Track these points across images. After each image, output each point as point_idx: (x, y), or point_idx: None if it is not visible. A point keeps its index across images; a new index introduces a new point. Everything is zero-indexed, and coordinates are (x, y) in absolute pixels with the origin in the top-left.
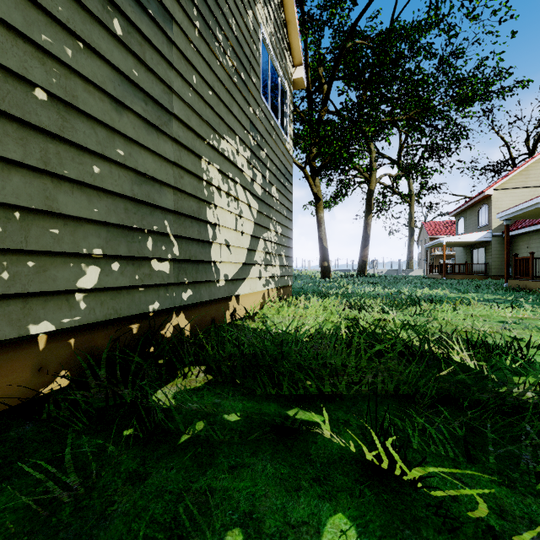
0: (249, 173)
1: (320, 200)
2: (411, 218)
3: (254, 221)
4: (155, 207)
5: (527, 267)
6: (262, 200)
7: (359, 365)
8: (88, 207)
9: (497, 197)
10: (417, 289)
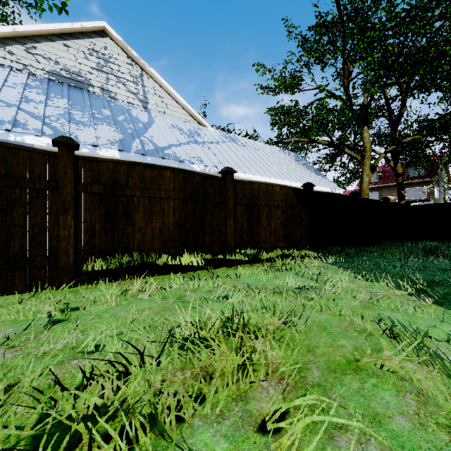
0: None
1: None
2: None
3: None
4: None
5: None
6: None
7: None
8: None
9: None
10: None
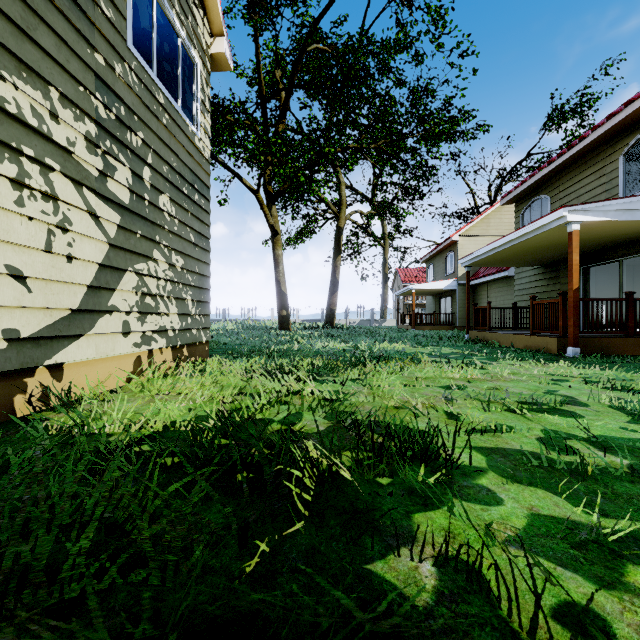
0: (92, 160)
1: (277, 234)
2: (385, 263)
3: (108, 241)
4: None
5: (485, 317)
6: (134, 211)
7: (136, 527)
8: None
9: (462, 243)
10: (376, 343)
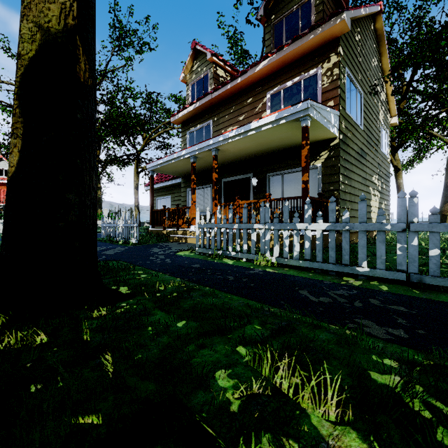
0: (377, 184)
1: (399, 170)
2: None
3: (379, 202)
4: None
5: None
6: (380, 192)
7: None
8: None
9: None
10: None
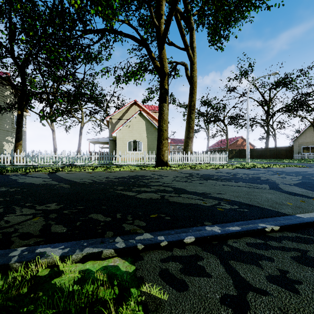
0: (12, 140)
1: (54, 131)
2: None
3: (13, 147)
4: None
5: None
6: None
7: None
8: None
9: None
10: None
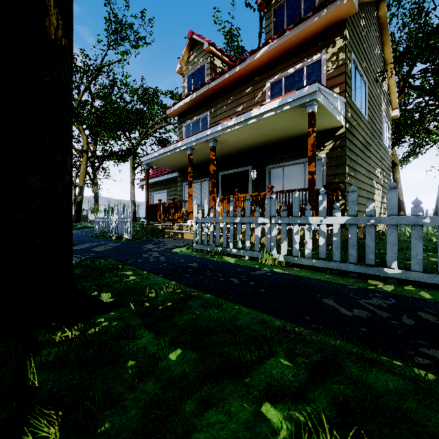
0: (380, 177)
1: (396, 165)
2: None
3: (381, 196)
4: (368, 199)
5: None
6: (383, 186)
7: None
8: (364, 202)
9: None
10: None
